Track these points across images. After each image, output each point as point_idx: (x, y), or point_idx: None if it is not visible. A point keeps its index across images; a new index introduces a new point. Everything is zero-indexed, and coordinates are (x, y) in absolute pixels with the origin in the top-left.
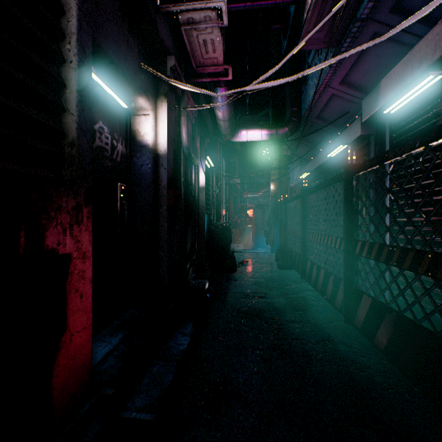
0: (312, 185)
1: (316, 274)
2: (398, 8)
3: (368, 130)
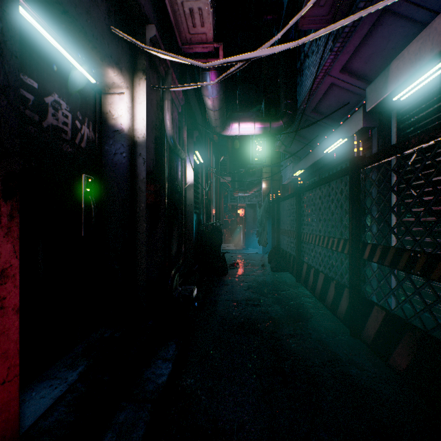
0: (306, 183)
1: (314, 278)
2: None
3: (371, 122)
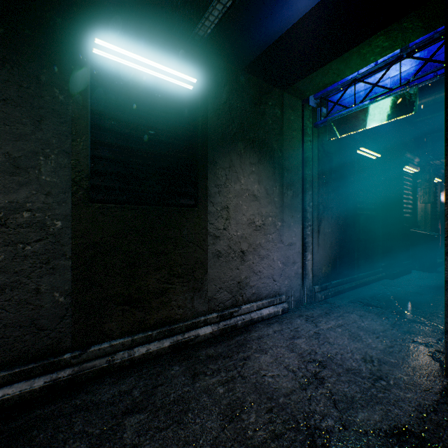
0: None
1: None
2: None
3: None
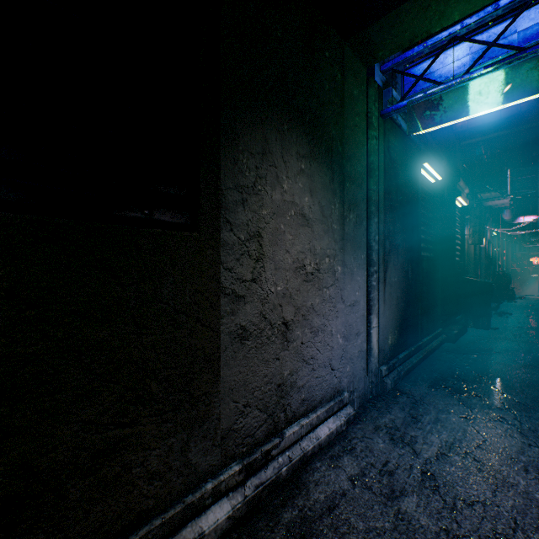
0: None
1: None
2: None
3: None
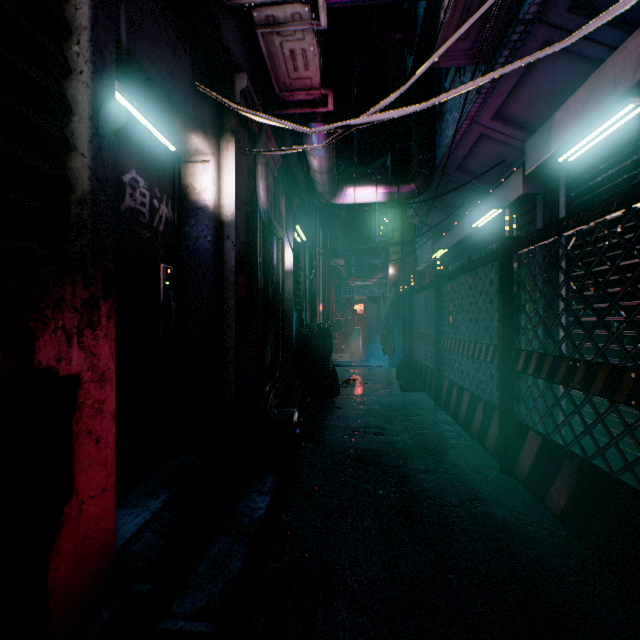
0: (450, 268)
1: (457, 399)
2: (581, 4)
3: (533, 188)
